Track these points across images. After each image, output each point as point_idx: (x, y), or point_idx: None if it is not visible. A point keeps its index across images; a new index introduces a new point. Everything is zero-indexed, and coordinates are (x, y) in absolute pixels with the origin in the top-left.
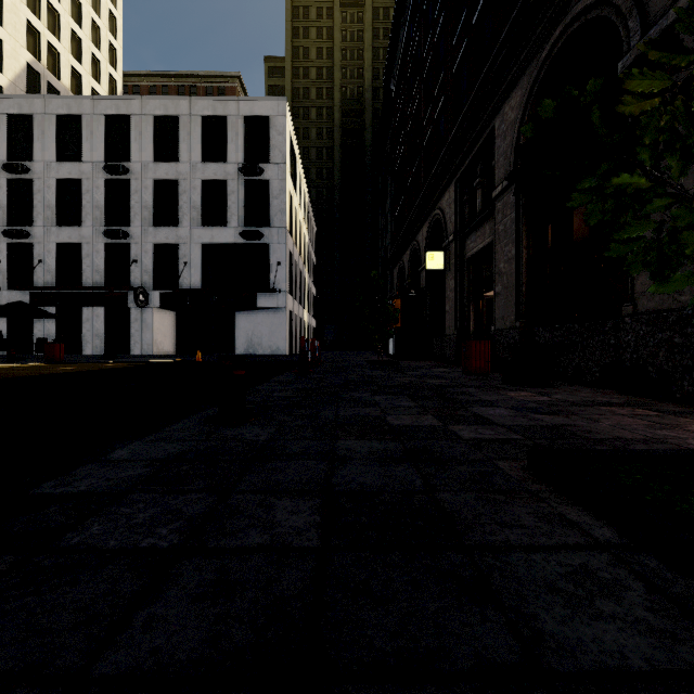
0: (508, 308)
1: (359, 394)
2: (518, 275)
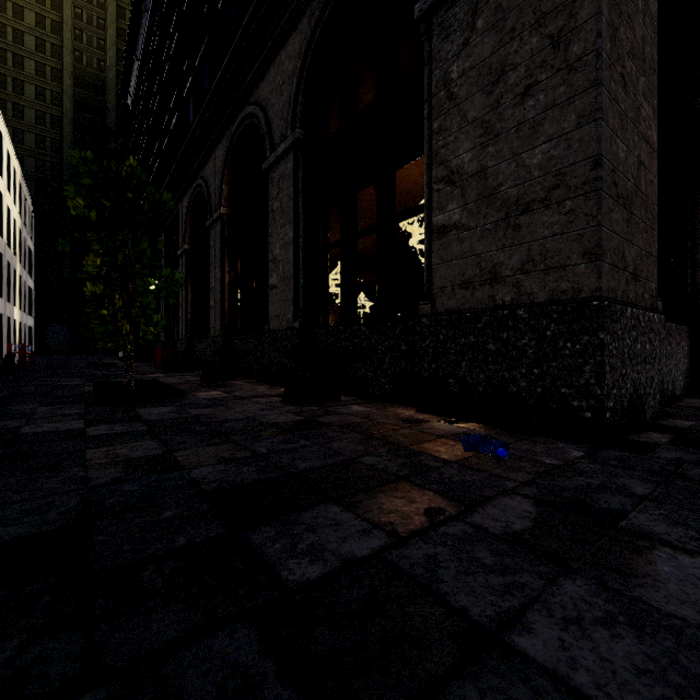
0: (183, 327)
1: (52, 379)
2: (187, 309)
